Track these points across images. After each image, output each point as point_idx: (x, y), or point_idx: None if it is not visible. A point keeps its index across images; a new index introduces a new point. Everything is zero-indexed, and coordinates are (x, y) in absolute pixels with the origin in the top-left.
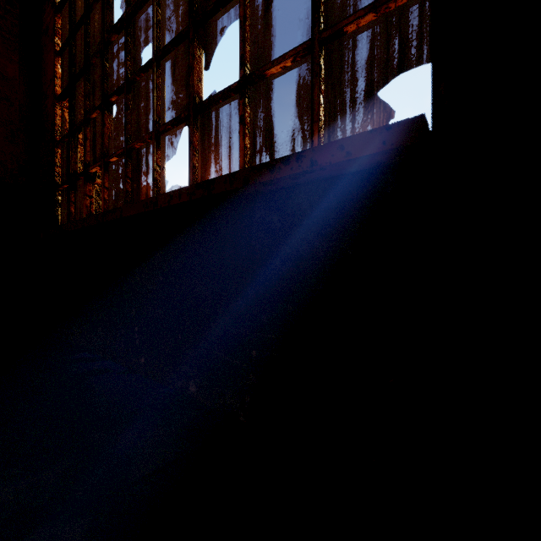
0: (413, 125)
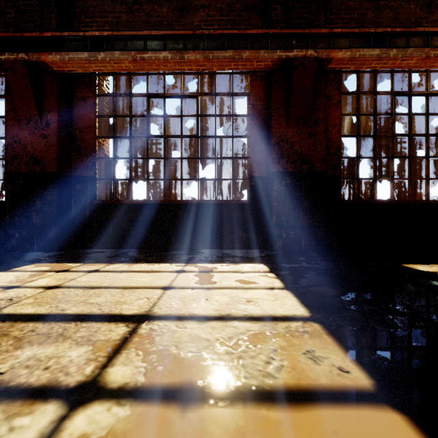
0: (2, 201)
